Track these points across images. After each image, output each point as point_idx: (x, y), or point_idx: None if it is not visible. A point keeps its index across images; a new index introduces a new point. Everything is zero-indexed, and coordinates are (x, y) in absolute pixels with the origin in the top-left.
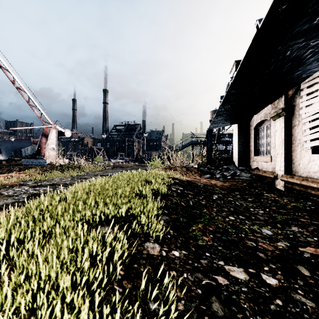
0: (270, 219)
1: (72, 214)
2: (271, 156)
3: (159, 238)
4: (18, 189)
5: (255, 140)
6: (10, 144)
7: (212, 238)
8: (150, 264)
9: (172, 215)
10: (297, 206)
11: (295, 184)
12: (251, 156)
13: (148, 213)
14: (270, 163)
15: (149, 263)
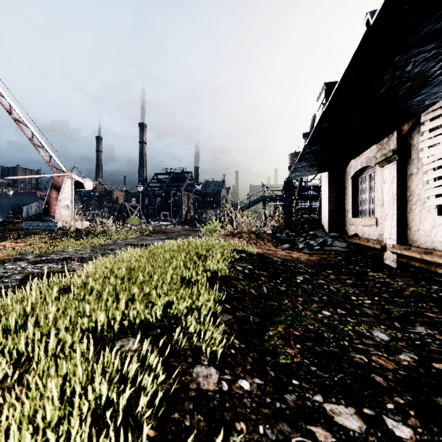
0: (383, 313)
1: (73, 319)
2: (376, 218)
3: (217, 358)
4: (12, 266)
5: (353, 195)
6: (7, 199)
7: (299, 350)
8: (202, 410)
9: (237, 311)
10: (418, 291)
11: (413, 258)
12: (347, 217)
13: (200, 310)
14: (375, 227)
15: (199, 409)
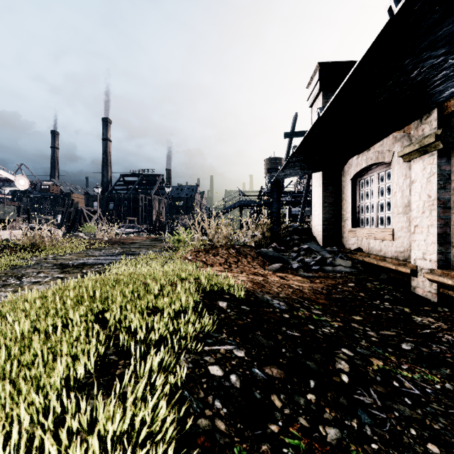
0: None
1: None
2: (393, 230)
3: None
4: None
5: (353, 200)
6: None
7: None
8: None
9: None
10: None
11: None
12: (345, 227)
13: None
14: (390, 242)
15: None
